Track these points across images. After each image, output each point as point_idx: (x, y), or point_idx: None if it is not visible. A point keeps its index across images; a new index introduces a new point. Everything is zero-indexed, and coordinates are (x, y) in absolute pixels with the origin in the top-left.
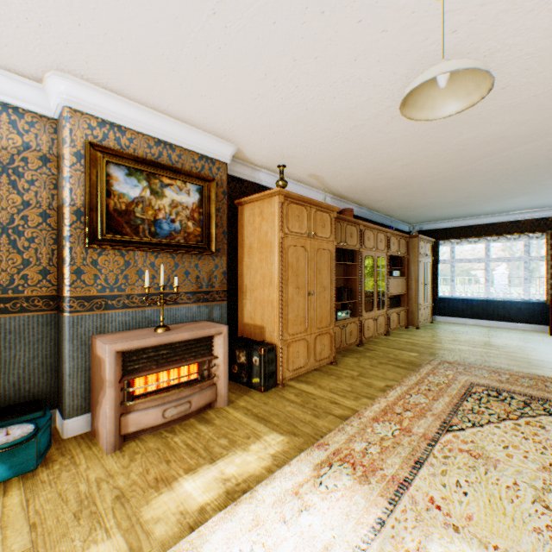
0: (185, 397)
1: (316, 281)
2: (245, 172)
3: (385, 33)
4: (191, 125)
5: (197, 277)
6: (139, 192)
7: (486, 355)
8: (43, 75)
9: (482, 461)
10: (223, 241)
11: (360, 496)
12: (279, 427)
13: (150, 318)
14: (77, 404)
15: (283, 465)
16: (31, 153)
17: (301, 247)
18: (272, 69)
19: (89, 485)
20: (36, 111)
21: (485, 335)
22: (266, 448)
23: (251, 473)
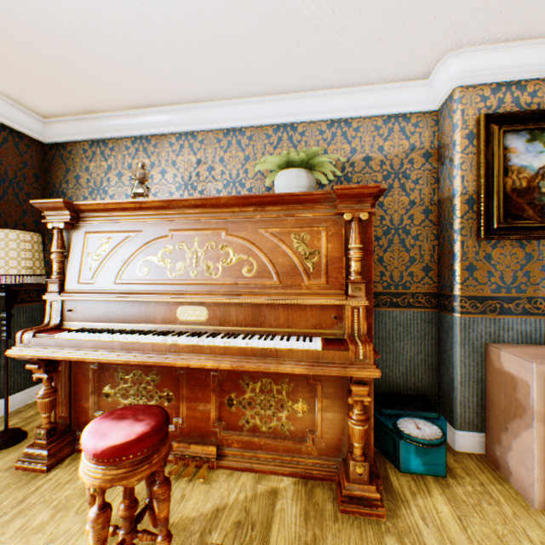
0: None
1: None
2: None
3: None
4: None
5: None
6: (543, 160)
7: None
8: (433, 66)
9: None
10: None
11: None
12: None
13: None
14: (466, 416)
15: None
16: (414, 154)
17: None
18: None
19: None
20: (419, 111)
21: None
22: None
23: None
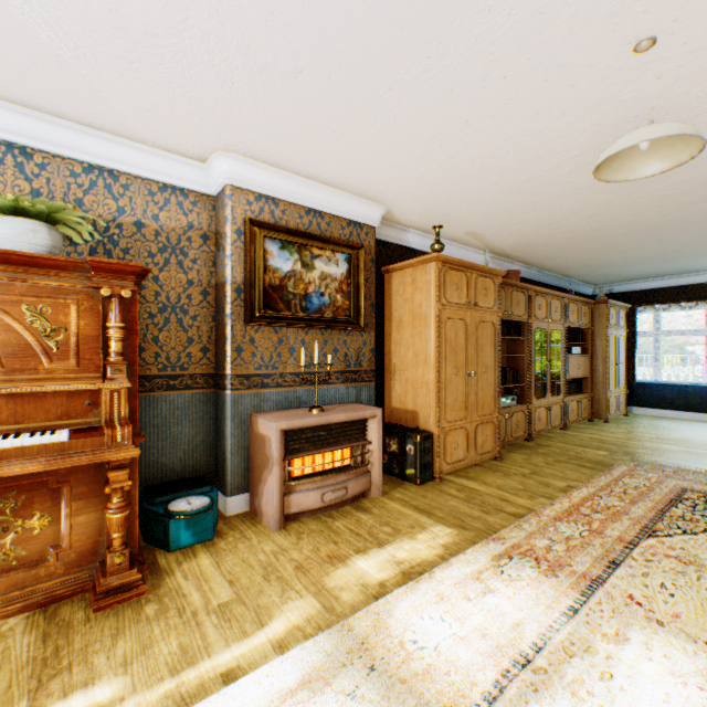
0: (342, 482)
1: (476, 360)
2: (391, 234)
3: (573, 88)
4: (340, 190)
5: (345, 355)
6: (291, 266)
7: (705, 458)
8: (209, 156)
9: (694, 567)
10: (371, 314)
11: (548, 587)
12: (445, 520)
13: (300, 398)
14: (237, 482)
15: (456, 554)
16: (194, 233)
17: (460, 319)
18: (440, 131)
19: (266, 555)
20: (198, 191)
21: (705, 434)
22: (434, 538)
23: (423, 558)
